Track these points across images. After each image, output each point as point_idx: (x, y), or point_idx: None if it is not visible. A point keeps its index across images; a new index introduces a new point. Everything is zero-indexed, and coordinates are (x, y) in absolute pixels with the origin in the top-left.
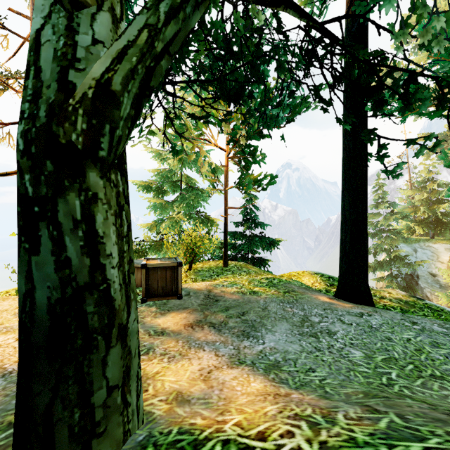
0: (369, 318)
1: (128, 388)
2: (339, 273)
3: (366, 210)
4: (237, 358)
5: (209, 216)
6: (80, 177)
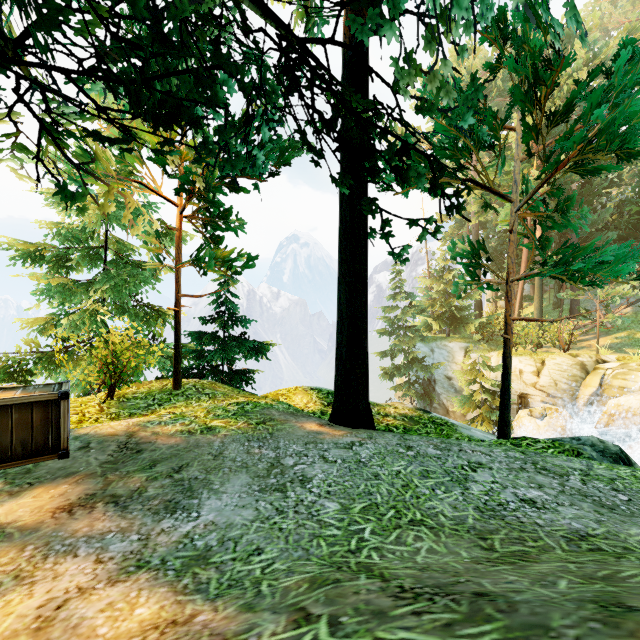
0: (360, 448)
1: None
2: (335, 389)
3: (366, 304)
4: (137, 558)
5: (159, 308)
6: None
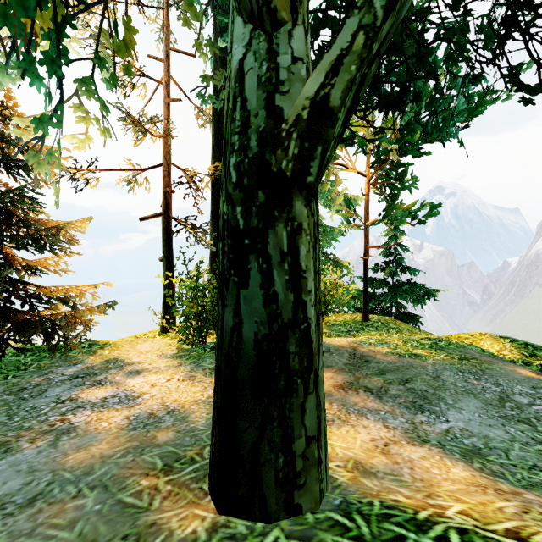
0: None
1: (320, 443)
2: None
3: None
4: (415, 434)
5: (337, 259)
6: (287, 206)
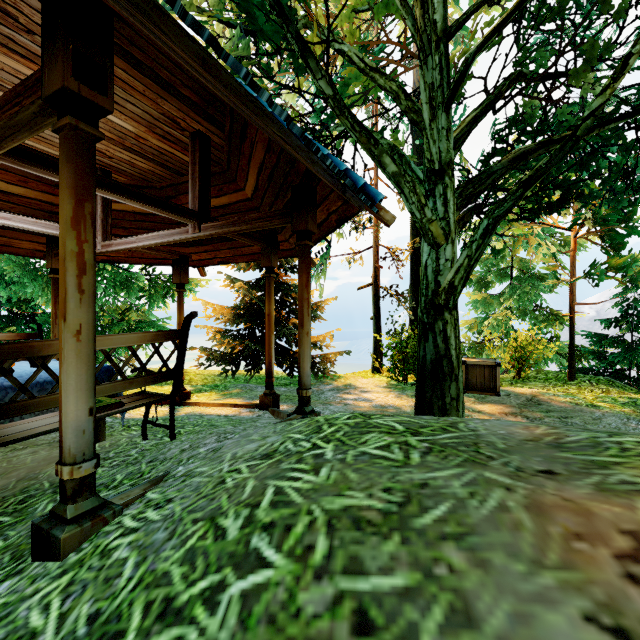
0: None
1: (458, 404)
2: None
3: None
4: None
5: (557, 312)
6: (442, 315)
